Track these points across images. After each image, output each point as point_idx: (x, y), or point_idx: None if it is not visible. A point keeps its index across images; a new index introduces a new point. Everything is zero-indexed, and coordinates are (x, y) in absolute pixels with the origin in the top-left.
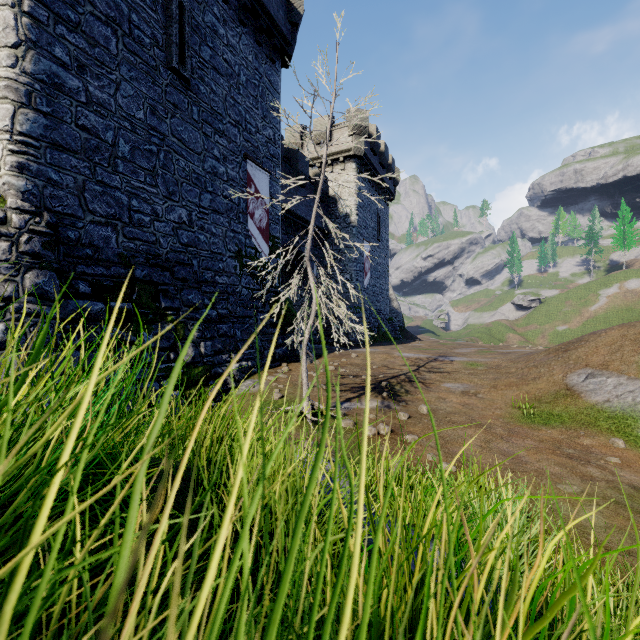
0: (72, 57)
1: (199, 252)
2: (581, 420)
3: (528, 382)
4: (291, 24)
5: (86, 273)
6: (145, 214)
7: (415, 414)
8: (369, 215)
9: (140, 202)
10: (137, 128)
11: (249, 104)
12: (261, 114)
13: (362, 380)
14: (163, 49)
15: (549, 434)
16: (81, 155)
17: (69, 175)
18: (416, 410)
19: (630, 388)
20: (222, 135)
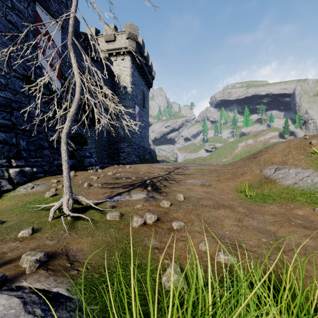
0: None
1: None
2: (285, 197)
3: (239, 176)
4: None
5: None
6: None
7: (175, 201)
8: (138, 91)
9: None
10: None
11: None
12: None
13: (132, 180)
14: None
15: (273, 209)
16: None
17: None
18: (175, 198)
19: (306, 174)
20: None
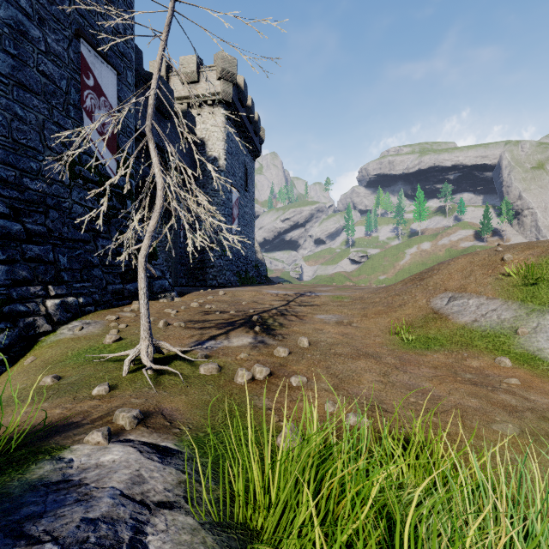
0: None
1: None
2: (458, 341)
3: (395, 309)
4: None
5: None
6: None
7: (295, 348)
8: (237, 164)
9: None
10: None
11: None
12: None
13: (230, 315)
14: None
15: (437, 359)
16: None
17: None
18: (295, 344)
19: (492, 307)
20: None
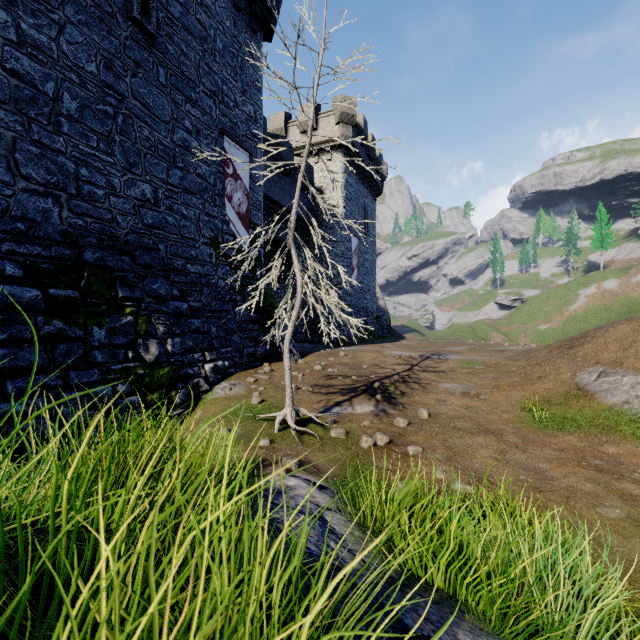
0: None
1: (167, 236)
2: (600, 424)
3: (533, 381)
4: None
5: (16, 252)
6: (98, 186)
7: (415, 419)
8: (356, 209)
9: (91, 171)
10: (87, 83)
11: (227, 74)
12: (240, 88)
13: (352, 381)
14: None
15: (568, 441)
16: (10, 106)
17: None
18: (415, 415)
19: None
20: (195, 105)
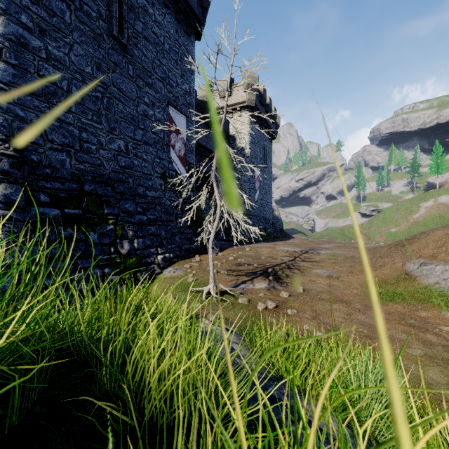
0: (35, 23)
1: (134, 173)
2: (418, 297)
3: (376, 269)
4: (202, 8)
5: (46, 187)
6: (92, 144)
7: (294, 293)
8: (258, 149)
9: (88, 135)
10: (86, 79)
11: (171, 65)
12: (180, 73)
13: (254, 267)
14: (106, 21)
15: (395, 308)
16: (42, 98)
17: (32, 112)
18: (294, 290)
19: None
20: (151, 87)
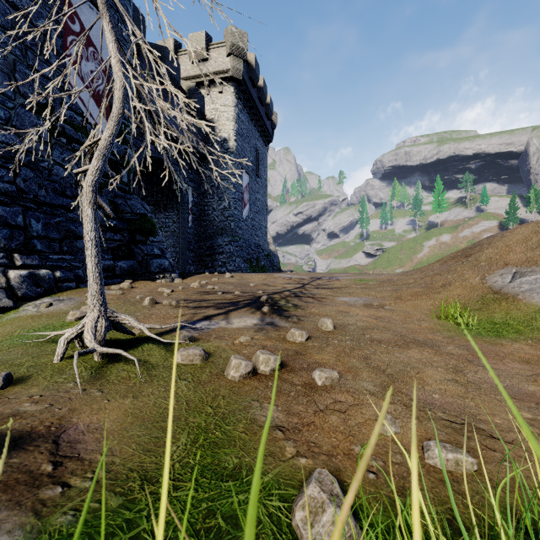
0: None
1: None
2: None
3: (438, 290)
4: None
5: None
6: None
7: (316, 332)
8: (248, 147)
9: None
10: None
11: None
12: None
13: (234, 296)
14: None
15: (521, 349)
16: None
17: None
18: (315, 327)
19: None
20: None
